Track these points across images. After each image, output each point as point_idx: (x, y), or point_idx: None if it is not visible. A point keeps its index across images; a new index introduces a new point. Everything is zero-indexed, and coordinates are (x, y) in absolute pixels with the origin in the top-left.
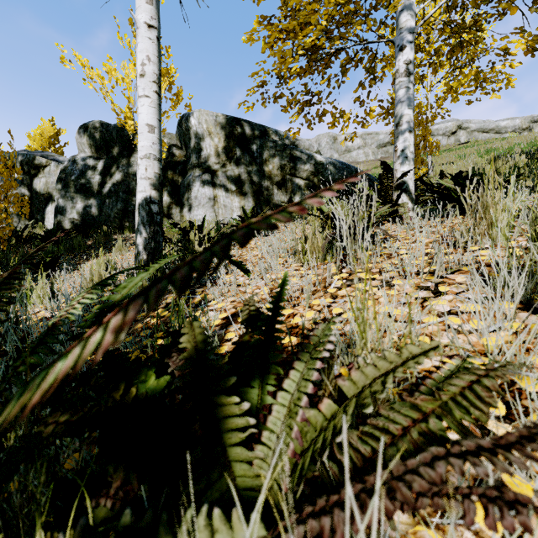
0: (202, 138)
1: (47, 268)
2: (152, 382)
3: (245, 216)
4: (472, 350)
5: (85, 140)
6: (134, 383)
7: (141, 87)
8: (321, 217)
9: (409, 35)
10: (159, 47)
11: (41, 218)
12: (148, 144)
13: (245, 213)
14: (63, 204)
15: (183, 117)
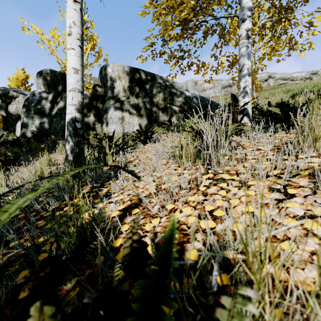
0: (114, 80)
1: (10, 163)
2: None
3: (141, 130)
4: None
5: (40, 81)
6: None
7: (69, 42)
8: (192, 132)
9: (249, 12)
10: (81, 16)
11: (13, 130)
12: (73, 81)
13: (140, 128)
14: (26, 121)
15: (103, 67)
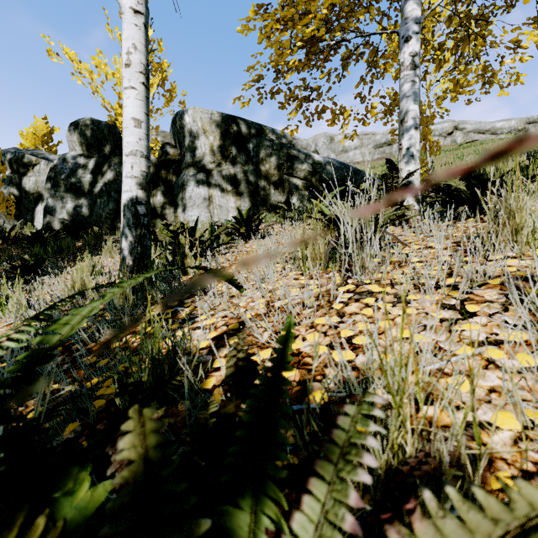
0: (196, 136)
1: (30, 272)
2: (79, 495)
3: (241, 217)
4: (528, 398)
5: (75, 138)
6: (49, 499)
7: (127, 78)
8: (323, 220)
9: (415, 26)
10: (146, 35)
11: (31, 218)
12: (134, 139)
13: (240, 215)
14: (52, 204)
15: (177, 114)
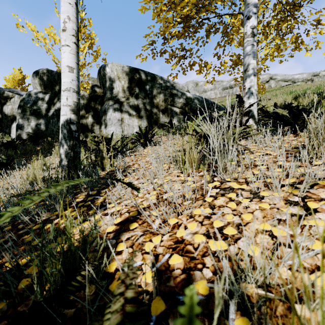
0: (113, 81)
1: (3, 167)
2: None
3: (141, 132)
4: None
5: (37, 81)
6: None
7: (63, 39)
8: (196, 135)
9: (254, 8)
10: (77, 10)
11: (8, 131)
12: (68, 80)
13: (140, 130)
14: (22, 123)
15: (101, 67)
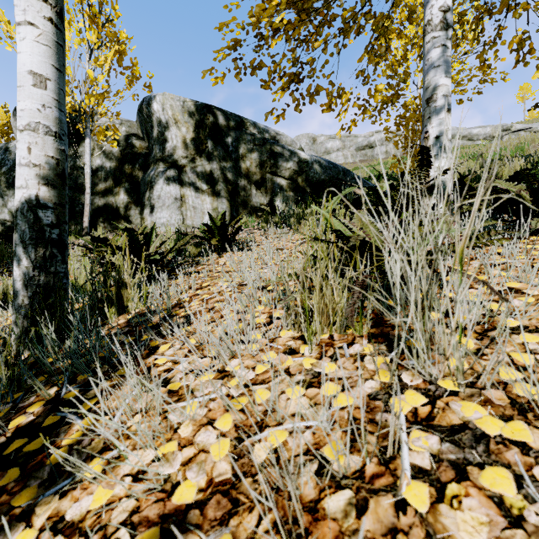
0: (166, 126)
1: None
2: None
3: (213, 224)
4: None
5: None
6: None
7: (20, 8)
8: (340, 244)
9: None
10: None
11: None
12: (33, 105)
13: (212, 221)
14: None
15: (144, 101)
